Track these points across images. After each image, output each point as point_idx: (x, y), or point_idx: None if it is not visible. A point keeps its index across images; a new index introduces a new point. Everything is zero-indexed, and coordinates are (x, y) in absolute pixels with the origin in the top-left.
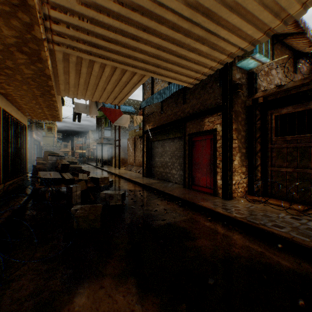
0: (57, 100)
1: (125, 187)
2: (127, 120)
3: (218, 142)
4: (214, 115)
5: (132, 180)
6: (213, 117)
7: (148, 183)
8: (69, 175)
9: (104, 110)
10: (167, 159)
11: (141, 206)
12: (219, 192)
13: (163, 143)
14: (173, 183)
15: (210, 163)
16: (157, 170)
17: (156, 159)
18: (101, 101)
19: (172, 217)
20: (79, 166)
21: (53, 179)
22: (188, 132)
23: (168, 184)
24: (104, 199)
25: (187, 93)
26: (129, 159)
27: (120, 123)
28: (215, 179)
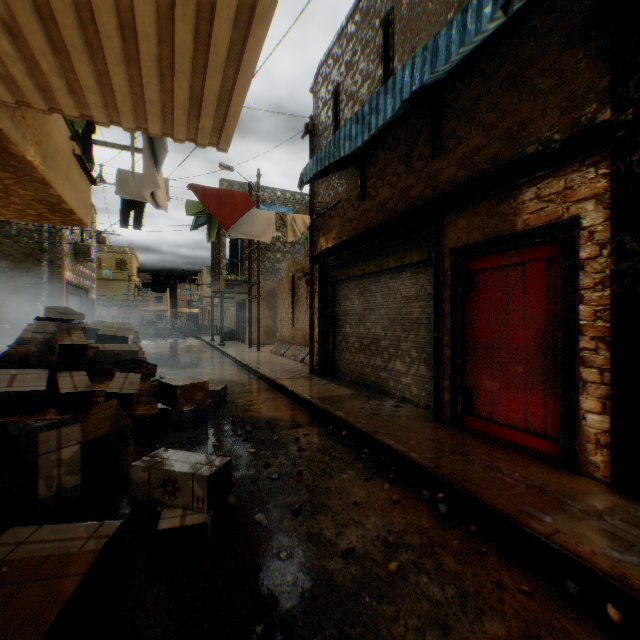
0: (2, 125)
1: (259, 409)
2: (268, 224)
3: (585, 269)
4: (567, 168)
5: (282, 386)
6: (559, 177)
7: (325, 399)
8: (81, 379)
9: (202, 194)
10: (378, 330)
11: (293, 515)
12: (593, 461)
13: (365, 285)
14: (397, 398)
15: (544, 345)
16: (349, 360)
17: (347, 328)
18: (154, 127)
19: (433, 619)
20: (131, 350)
21: (16, 395)
22: (450, 245)
23: (382, 404)
24: (144, 491)
25: (447, 119)
26: (282, 328)
27: (250, 232)
28: (572, 408)
